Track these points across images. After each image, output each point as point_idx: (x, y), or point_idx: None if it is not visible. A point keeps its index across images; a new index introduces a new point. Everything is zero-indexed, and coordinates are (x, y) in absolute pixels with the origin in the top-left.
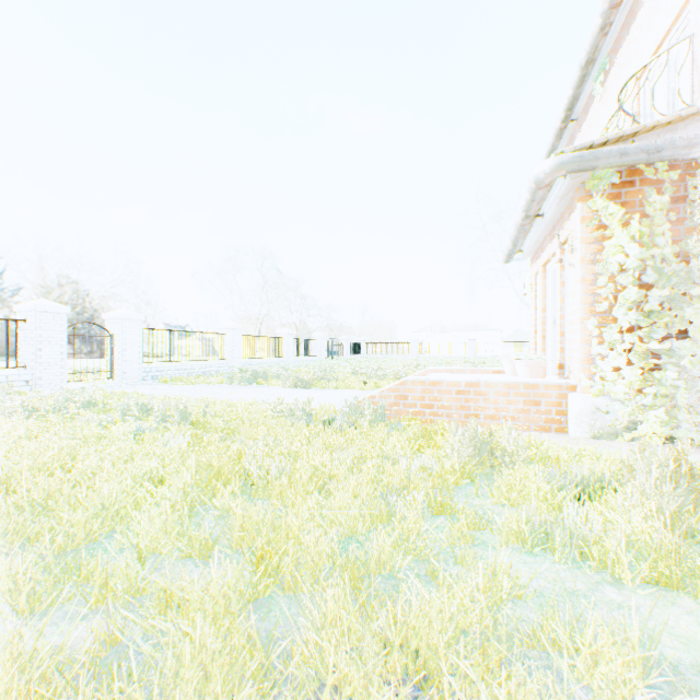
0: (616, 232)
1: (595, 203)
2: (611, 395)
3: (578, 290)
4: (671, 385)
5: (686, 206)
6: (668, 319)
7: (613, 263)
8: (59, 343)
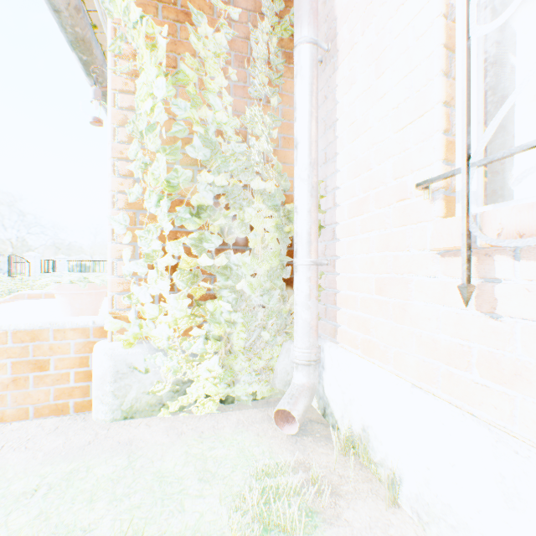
0: (146, 60)
1: (117, 4)
2: (153, 342)
3: (112, 166)
4: (228, 320)
5: (250, 66)
6: (226, 222)
7: (143, 115)
8: None
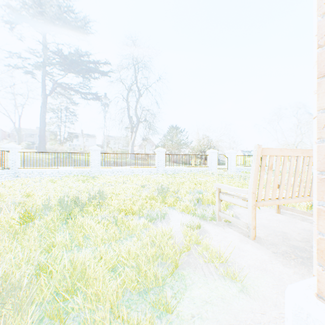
0: None
1: None
2: None
3: None
4: None
5: None
6: None
7: None
8: (215, 160)
